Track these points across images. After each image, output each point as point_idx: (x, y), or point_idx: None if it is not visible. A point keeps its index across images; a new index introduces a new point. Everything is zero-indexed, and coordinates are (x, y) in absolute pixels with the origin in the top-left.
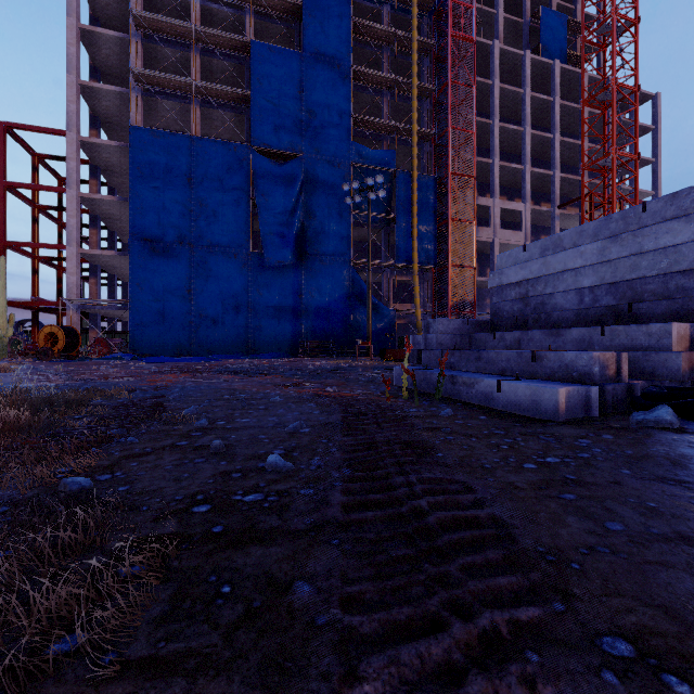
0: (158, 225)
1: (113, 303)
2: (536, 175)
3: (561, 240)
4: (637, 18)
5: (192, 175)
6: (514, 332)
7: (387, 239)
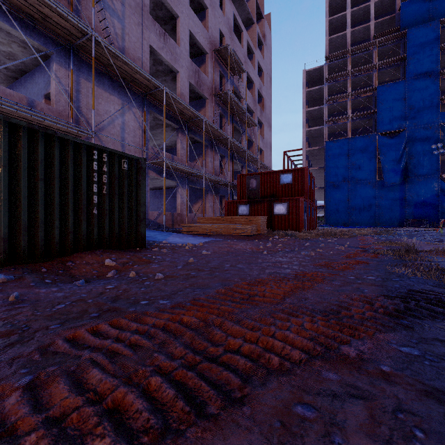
0: (335, 176)
1: None
2: None
3: None
4: None
5: (349, 153)
6: None
7: None
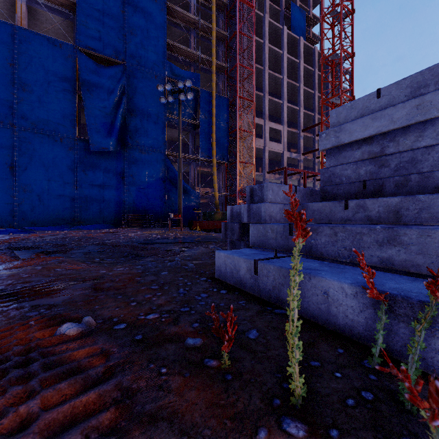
0: None
1: None
2: (289, 108)
3: None
4: (353, 10)
5: (14, 60)
6: (386, 198)
7: (194, 139)
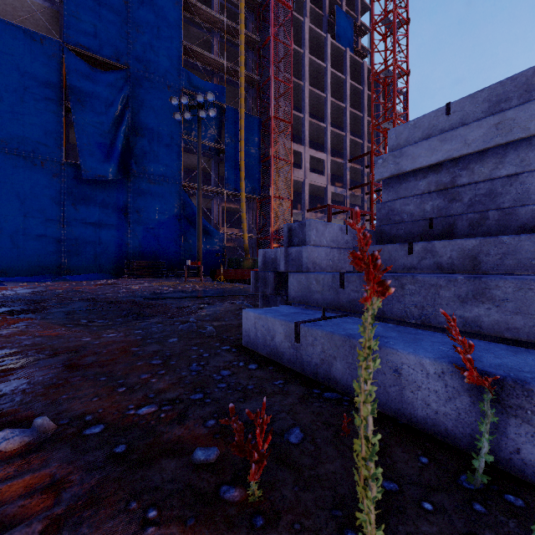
0: None
1: None
2: (333, 134)
3: None
4: (408, 19)
5: None
6: (461, 240)
7: (217, 168)
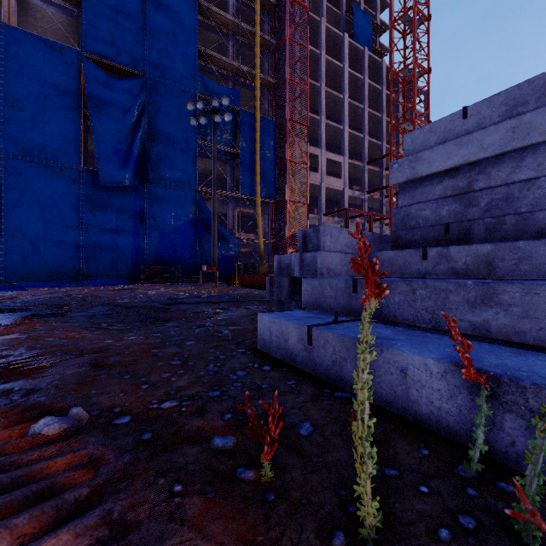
0: None
1: None
2: (351, 135)
3: None
4: (429, 16)
5: None
6: (476, 245)
7: (232, 172)
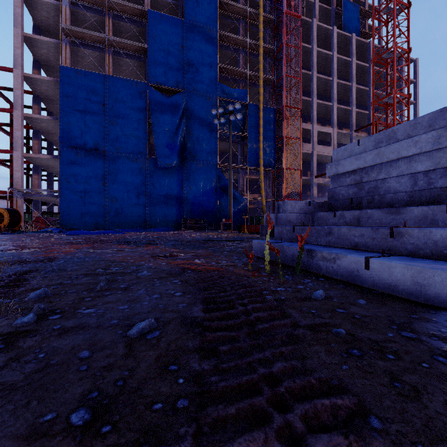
0: (81, 136)
1: (51, 192)
2: (340, 109)
3: (394, 133)
4: (409, 3)
5: (105, 102)
6: (353, 211)
7: (242, 150)
